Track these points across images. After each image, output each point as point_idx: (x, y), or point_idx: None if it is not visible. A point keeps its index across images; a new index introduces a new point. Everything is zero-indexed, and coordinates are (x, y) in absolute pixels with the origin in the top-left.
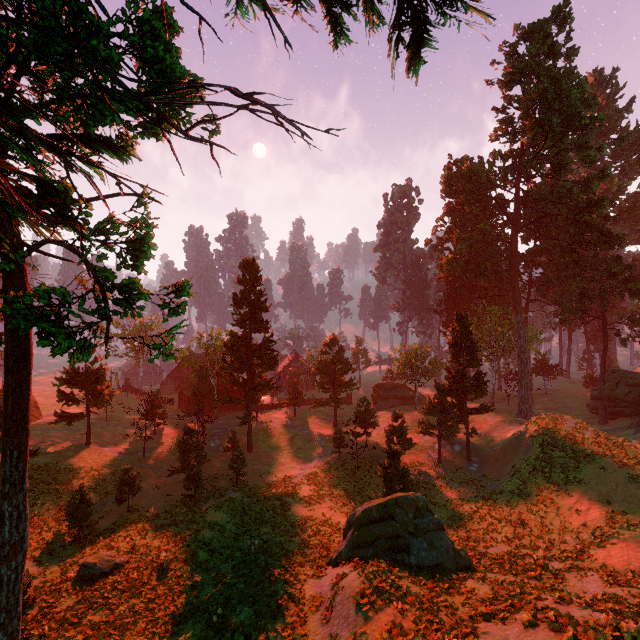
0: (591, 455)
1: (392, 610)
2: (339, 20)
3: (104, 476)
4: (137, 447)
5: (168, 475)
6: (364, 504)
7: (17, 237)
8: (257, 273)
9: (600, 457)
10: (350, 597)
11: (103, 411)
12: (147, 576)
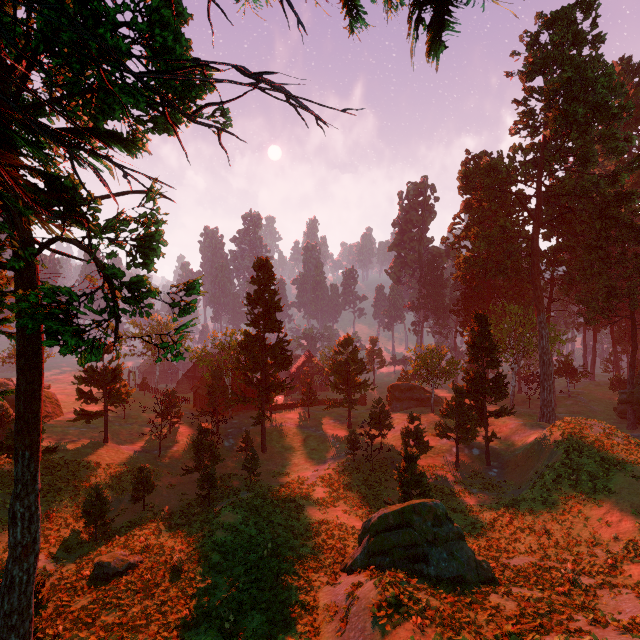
0: (622, 463)
1: (411, 625)
2: (355, 2)
3: (121, 474)
4: (153, 445)
5: (183, 474)
6: (380, 510)
7: (28, 235)
8: (271, 273)
9: (632, 465)
10: (366, 609)
11: (121, 409)
12: (160, 577)
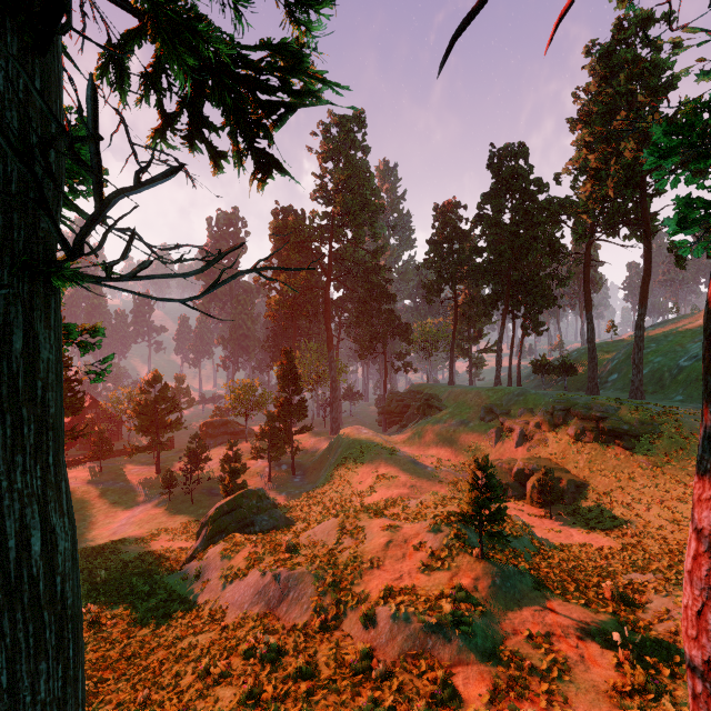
0: (371, 447)
1: (248, 548)
2: (219, 163)
3: None
4: None
5: None
6: (216, 504)
7: None
8: None
9: (375, 447)
10: (215, 557)
11: None
12: None
